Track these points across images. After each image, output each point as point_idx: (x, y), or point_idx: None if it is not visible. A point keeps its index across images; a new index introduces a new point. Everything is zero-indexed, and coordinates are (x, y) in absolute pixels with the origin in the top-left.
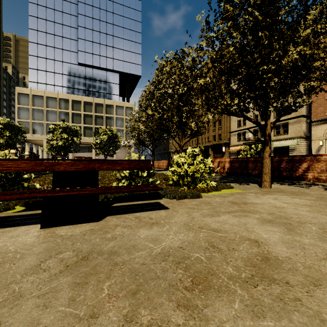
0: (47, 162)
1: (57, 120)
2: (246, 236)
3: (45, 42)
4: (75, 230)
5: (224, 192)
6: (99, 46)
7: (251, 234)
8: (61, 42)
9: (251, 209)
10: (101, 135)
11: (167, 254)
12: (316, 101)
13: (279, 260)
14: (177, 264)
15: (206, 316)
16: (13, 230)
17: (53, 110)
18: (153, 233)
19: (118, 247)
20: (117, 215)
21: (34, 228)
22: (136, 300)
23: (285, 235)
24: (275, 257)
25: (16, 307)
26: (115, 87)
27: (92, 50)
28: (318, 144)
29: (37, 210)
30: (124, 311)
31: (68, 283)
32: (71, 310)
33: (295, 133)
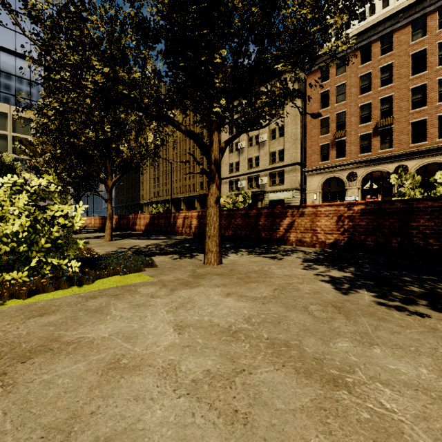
0: None
1: None
2: None
3: None
4: None
5: (90, 287)
6: None
7: None
8: None
9: None
10: None
11: None
12: (311, 148)
13: None
14: None
15: None
16: None
17: None
18: None
19: None
20: None
21: None
22: None
23: None
24: None
25: None
26: (35, 88)
27: None
28: (313, 198)
29: None
30: None
31: None
32: None
33: (291, 184)
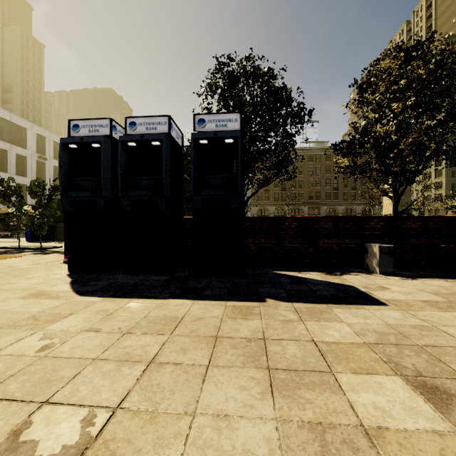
0: None
1: None
2: None
3: None
4: None
5: None
6: None
7: None
8: None
9: None
10: None
11: None
12: None
13: None
14: None
15: None
16: None
17: None
18: None
19: None
20: None
21: None
22: None
23: None
24: None
25: None
26: None
27: None
28: None
29: None
30: None
31: None
32: None
33: None
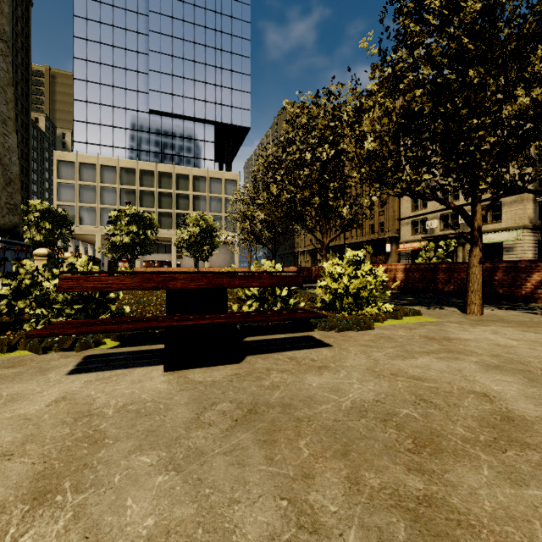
0: (159, 276)
1: (117, 202)
2: (468, 388)
3: (99, 78)
4: (214, 374)
5: (406, 321)
6: (183, 82)
7: (474, 385)
8: (123, 78)
9: (461, 349)
10: (189, 227)
11: (363, 409)
12: None
13: (527, 421)
14: (384, 422)
15: (450, 482)
16: (128, 373)
17: (111, 187)
18: (328, 380)
19: (289, 398)
20: (260, 354)
21: (155, 370)
22: (351, 462)
23: (526, 387)
24: (520, 416)
25: (206, 464)
26: (208, 148)
27: (171, 89)
28: None
29: (140, 346)
30: (343, 473)
31: (251, 440)
32: (276, 469)
33: (514, 220)
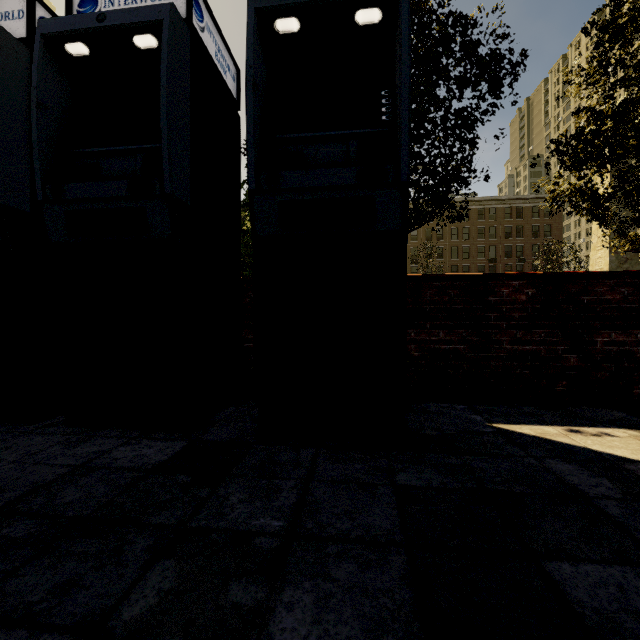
0: None
1: None
2: None
3: None
4: None
5: None
6: None
7: None
8: None
9: None
10: None
11: None
12: None
13: None
14: None
15: None
16: None
17: None
18: None
19: None
20: None
21: None
22: None
23: None
24: None
25: None
26: None
27: None
28: None
29: None
30: None
31: None
32: None
33: None
